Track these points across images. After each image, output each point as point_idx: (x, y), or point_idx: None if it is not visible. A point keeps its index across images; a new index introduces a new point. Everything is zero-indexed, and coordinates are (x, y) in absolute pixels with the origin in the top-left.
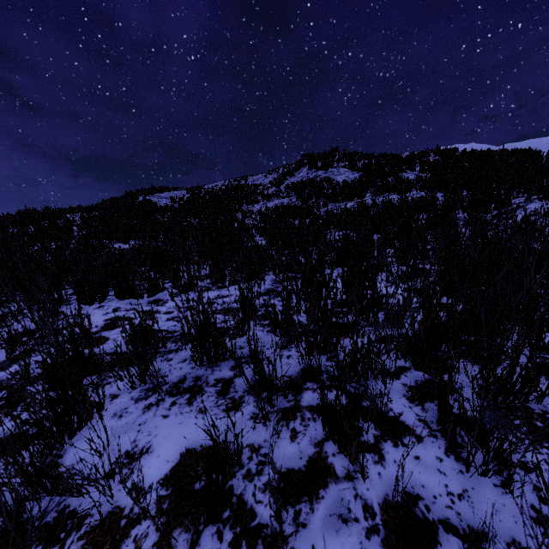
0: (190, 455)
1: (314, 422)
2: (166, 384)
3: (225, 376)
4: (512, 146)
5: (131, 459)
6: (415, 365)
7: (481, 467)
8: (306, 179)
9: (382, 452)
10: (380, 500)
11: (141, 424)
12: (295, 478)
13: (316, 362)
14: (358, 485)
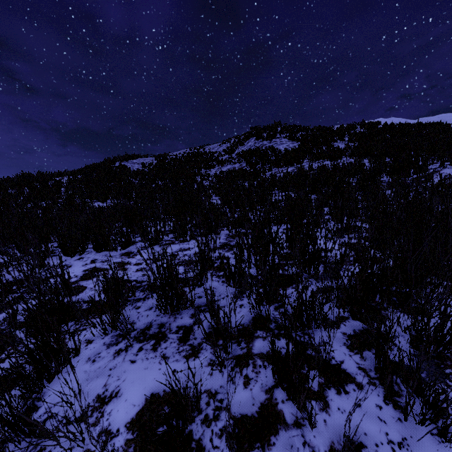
0: (154, 399)
1: (264, 369)
2: (135, 331)
3: (185, 323)
4: (426, 120)
5: (102, 403)
6: (353, 315)
7: (419, 416)
8: (254, 148)
9: (326, 399)
10: (326, 448)
11: (112, 368)
12: (248, 424)
13: (265, 312)
14: (305, 433)
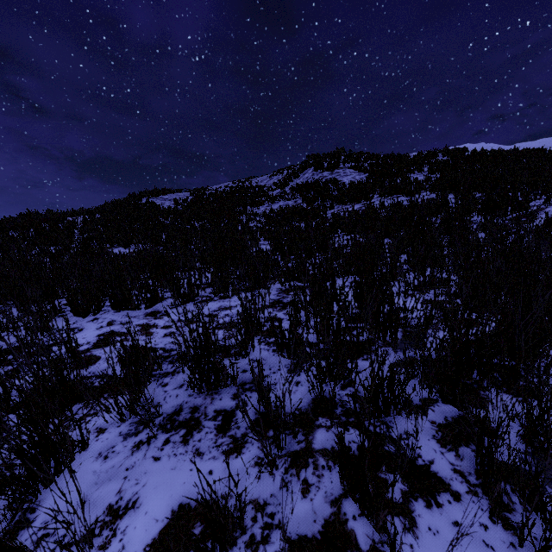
0: (182, 512)
1: (329, 471)
2: (160, 416)
3: (226, 406)
4: (524, 145)
5: (114, 516)
6: (443, 397)
7: (539, 542)
8: (312, 180)
9: (412, 515)
10: None
11: (129, 468)
12: (308, 549)
13: (329, 394)
14: None
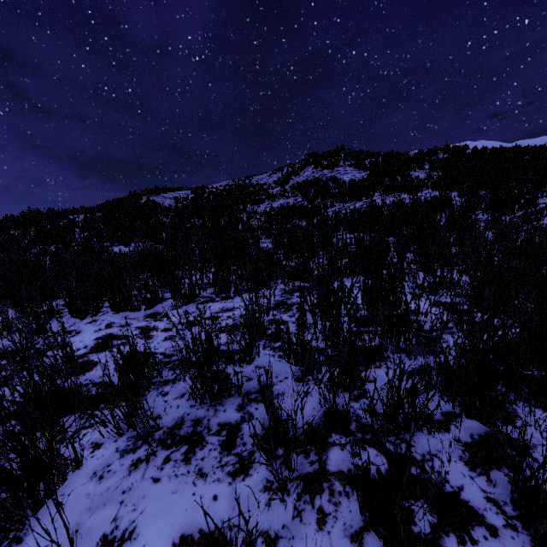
0: (184, 545)
1: (347, 498)
2: (160, 430)
3: (230, 419)
4: (525, 143)
5: None
6: (467, 412)
7: None
8: (312, 179)
9: None
10: None
11: (126, 491)
12: None
13: (343, 407)
14: None
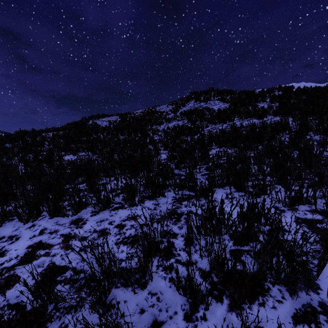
0: None
1: None
2: None
3: None
4: None
5: None
6: None
7: None
8: (193, 108)
9: None
10: None
11: None
12: None
13: None
14: None
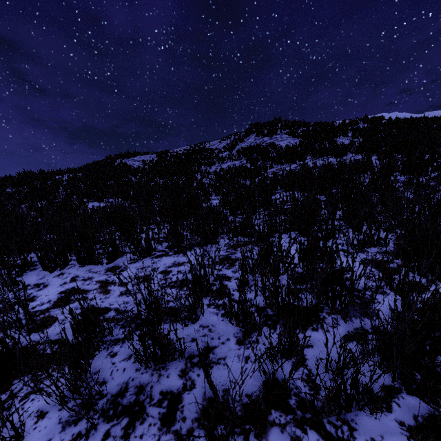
0: None
1: None
2: (104, 397)
3: (172, 387)
4: (432, 114)
5: None
6: (407, 387)
7: None
8: (254, 144)
9: None
10: None
11: None
12: None
13: (282, 383)
14: None
